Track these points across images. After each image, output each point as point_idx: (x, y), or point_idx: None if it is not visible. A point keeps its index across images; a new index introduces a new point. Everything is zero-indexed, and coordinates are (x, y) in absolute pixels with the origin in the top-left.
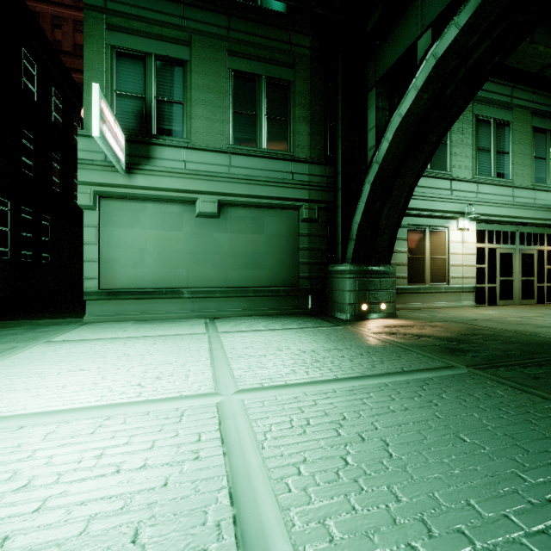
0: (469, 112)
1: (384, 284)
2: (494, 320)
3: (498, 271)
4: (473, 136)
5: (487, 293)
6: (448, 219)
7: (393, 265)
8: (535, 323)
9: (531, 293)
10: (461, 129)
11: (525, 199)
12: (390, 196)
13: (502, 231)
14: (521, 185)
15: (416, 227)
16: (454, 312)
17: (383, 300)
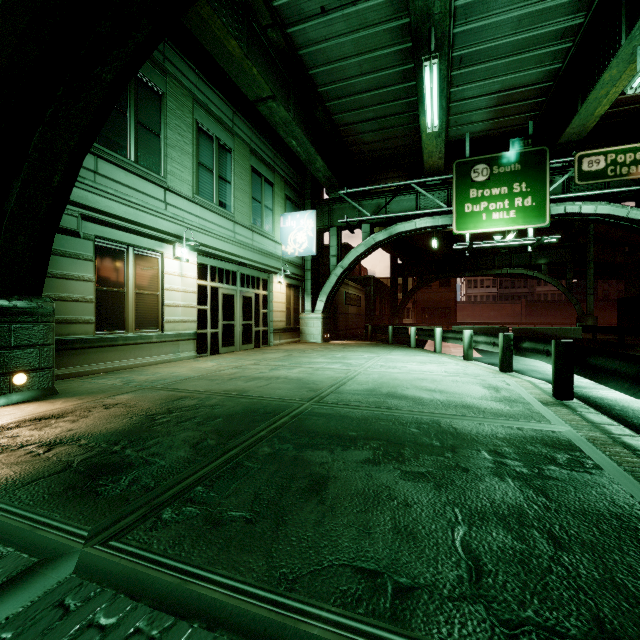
0: (189, 112)
1: (23, 335)
2: (208, 377)
3: (221, 314)
4: (193, 145)
5: (210, 340)
6: (163, 241)
7: (46, 299)
8: (248, 374)
9: (250, 337)
10: (180, 128)
11: (245, 238)
12: (27, 160)
13: (225, 269)
14: (241, 222)
15: (111, 244)
16: (166, 369)
17: (20, 366)
